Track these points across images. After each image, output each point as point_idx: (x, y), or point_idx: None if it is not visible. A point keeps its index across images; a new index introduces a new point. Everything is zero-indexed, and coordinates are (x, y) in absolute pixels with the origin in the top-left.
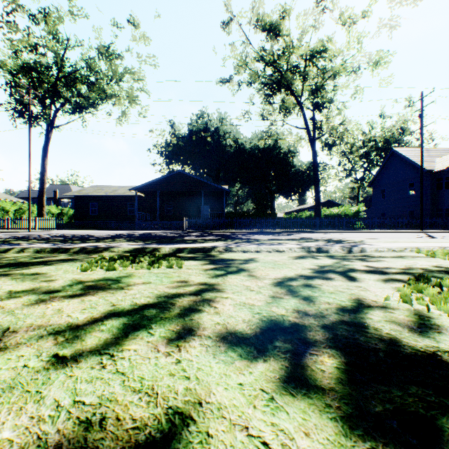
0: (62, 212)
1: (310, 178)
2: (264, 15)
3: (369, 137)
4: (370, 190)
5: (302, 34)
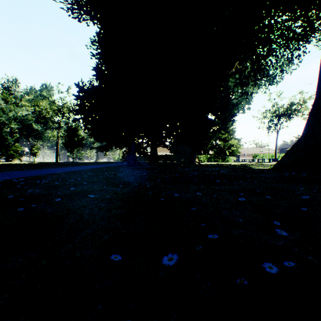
0: None
1: None
2: None
3: None
4: None
5: None
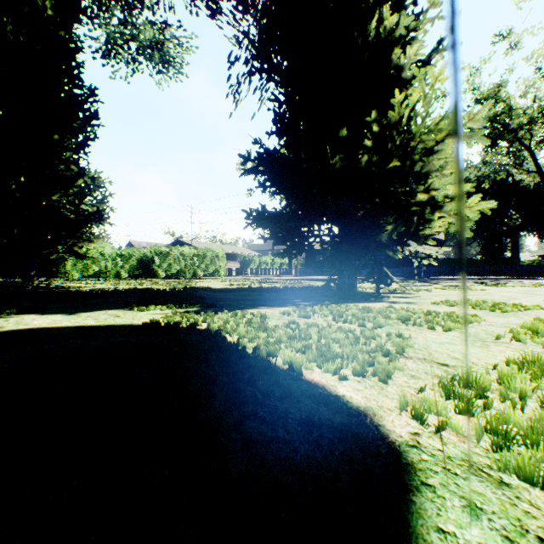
0: None
1: None
2: (479, 86)
3: None
4: None
5: (523, 94)
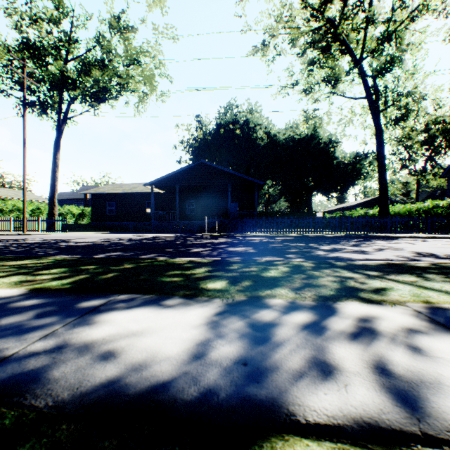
0: (83, 213)
1: (356, 171)
2: None
3: (434, 117)
4: (434, 183)
5: None
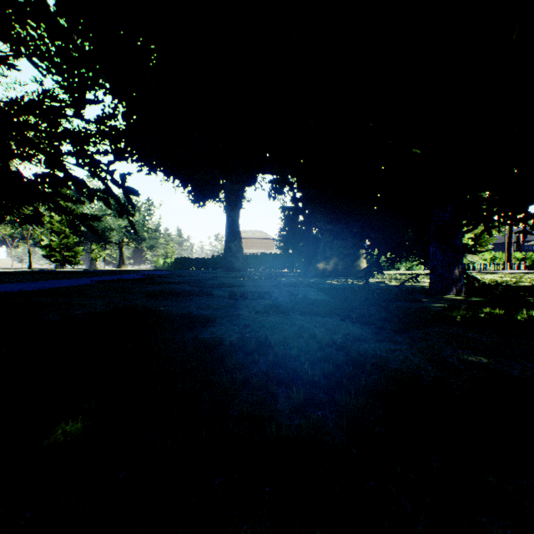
0: (524, 257)
1: None
2: None
3: None
4: None
5: None
